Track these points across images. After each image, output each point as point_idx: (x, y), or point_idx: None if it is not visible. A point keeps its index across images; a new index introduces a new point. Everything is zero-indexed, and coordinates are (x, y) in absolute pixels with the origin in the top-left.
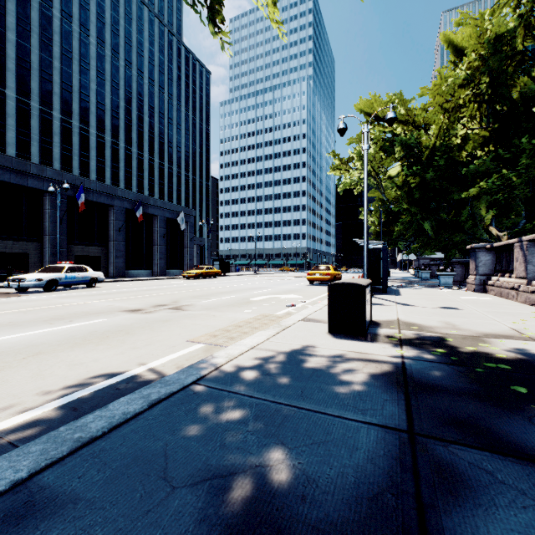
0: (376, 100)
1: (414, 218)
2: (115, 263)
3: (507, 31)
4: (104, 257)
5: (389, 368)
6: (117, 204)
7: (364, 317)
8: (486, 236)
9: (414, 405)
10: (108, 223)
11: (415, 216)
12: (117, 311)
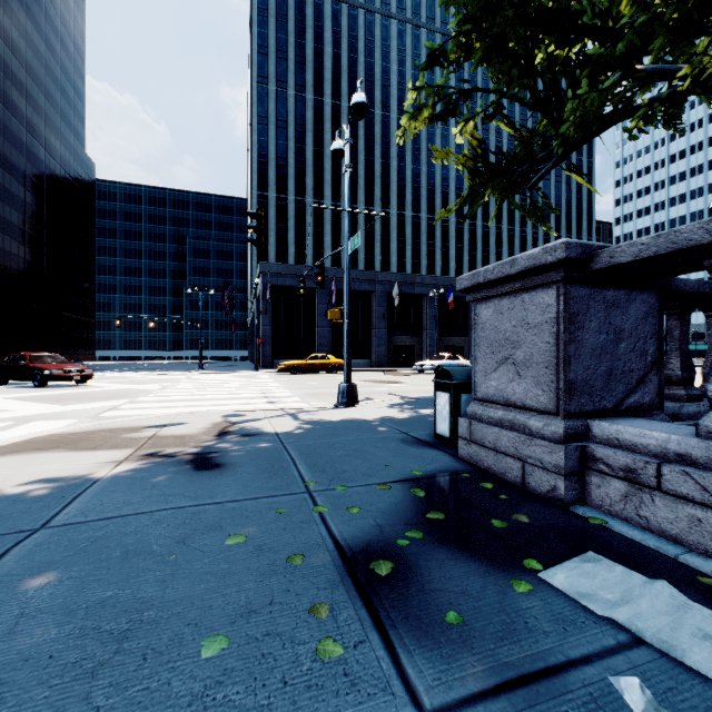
0: None
1: None
2: None
3: None
4: (465, 347)
5: None
6: None
7: None
8: None
9: None
10: (469, 314)
11: None
12: None
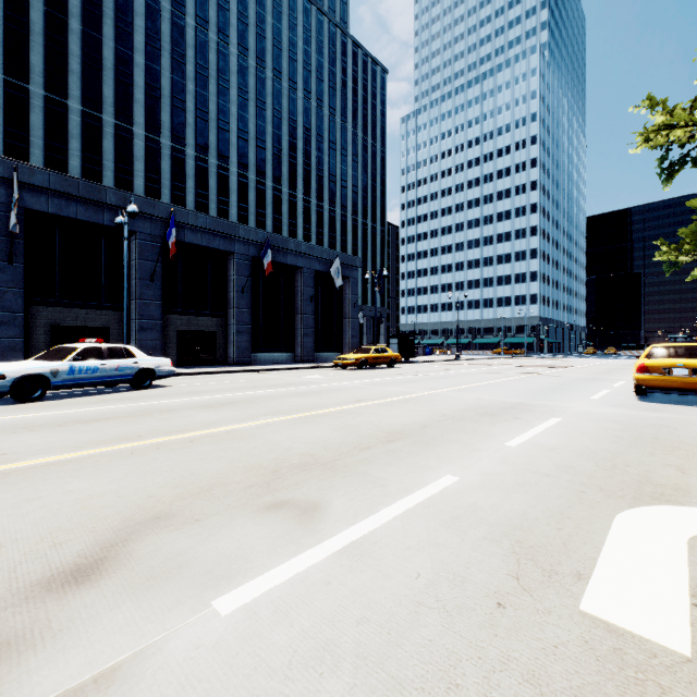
0: None
1: None
2: (236, 342)
3: None
4: (221, 334)
5: None
6: (239, 250)
7: None
8: None
9: None
10: (227, 281)
11: None
12: None
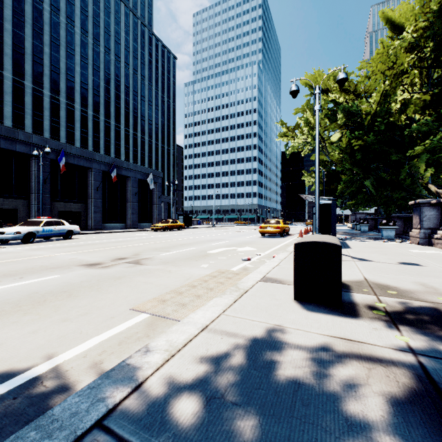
0: (320, 74)
1: (355, 177)
2: (93, 218)
3: None
4: (83, 213)
5: (409, 379)
6: (95, 167)
7: (341, 283)
8: (425, 193)
9: None
10: (87, 183)
11: (356, 176)
12: (75, 265)
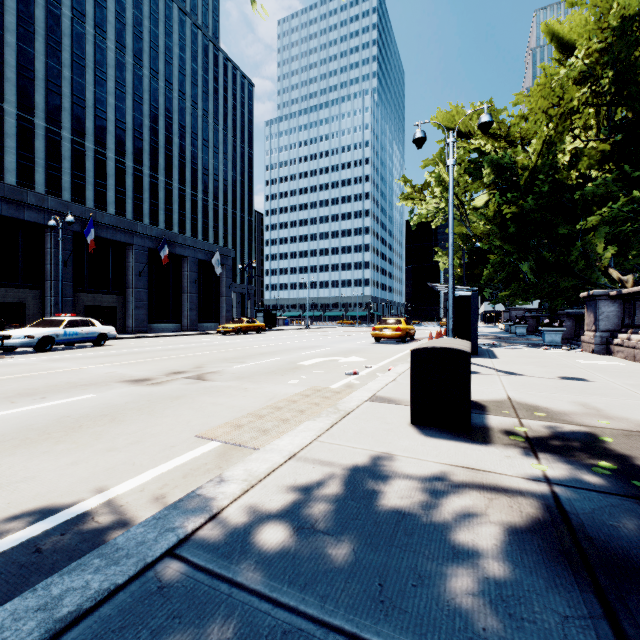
0: (458, 111)
1: (508, 258)
2: (135, 315)
3: (639, 8)
4: (120, 308)
5: (535, 509)
6: (137, 242)
7: (469, 401)
8: (605, 281)
9: (634, 638)
10: (126, 266)
11: (509, 256)
12: (115, 381)
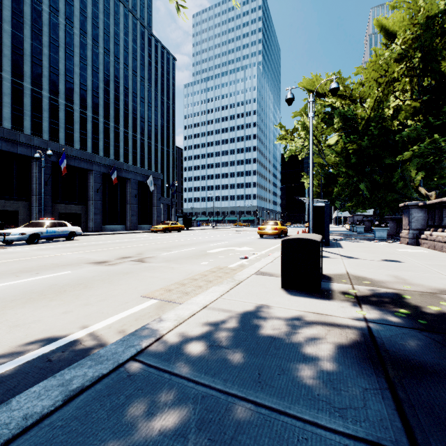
0: (317, 79)
1: (351, 180)
2: (94, 219)
3: (438, 11)
4: (84, 214)
5: (356, 335)
6: (95, 169)
7: (319, 273)
8: (416, 196)
9: (403, 398)
10: (87, 185)
11: (351, 178)
12: (84, 263)
